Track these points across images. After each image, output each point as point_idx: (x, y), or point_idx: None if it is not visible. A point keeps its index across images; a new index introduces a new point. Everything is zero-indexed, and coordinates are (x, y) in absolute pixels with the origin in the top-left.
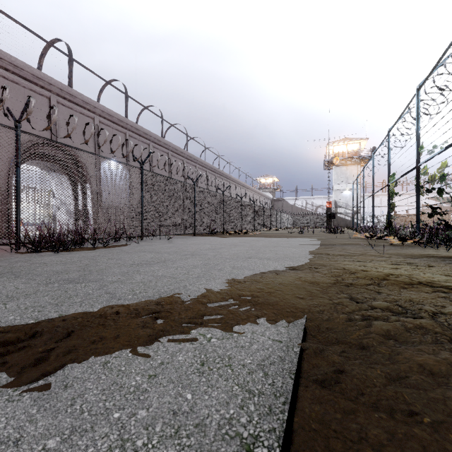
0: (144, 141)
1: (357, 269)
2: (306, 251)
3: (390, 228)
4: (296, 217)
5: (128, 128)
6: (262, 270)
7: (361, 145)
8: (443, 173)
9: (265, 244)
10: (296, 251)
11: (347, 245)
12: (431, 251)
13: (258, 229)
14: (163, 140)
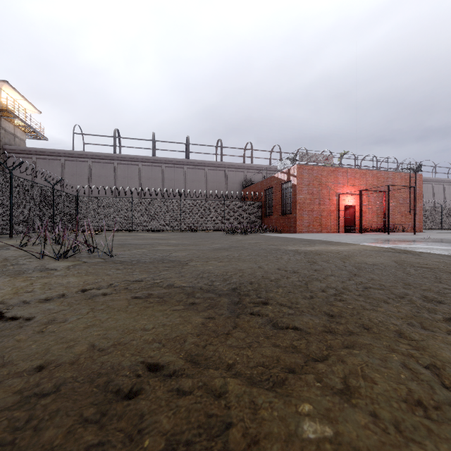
0: None
1: None
2: None
3: None
4: None
5: None
6: None
7: None
8: None
9: None
10: None
11: None
12: None
13: None
14: None
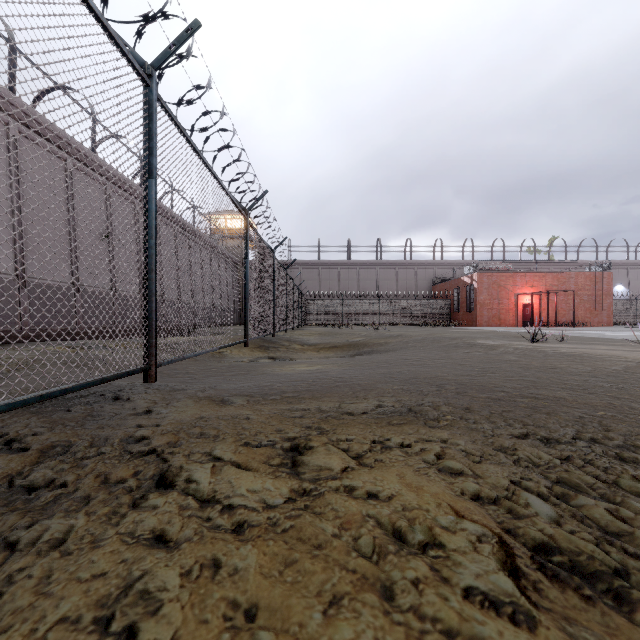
0: None
1: None
2: None
3: None
4: None
5: (628, 265)
6: None
7: None
8: None
9: None
10: None
11: None
12: None
13: None
14: None
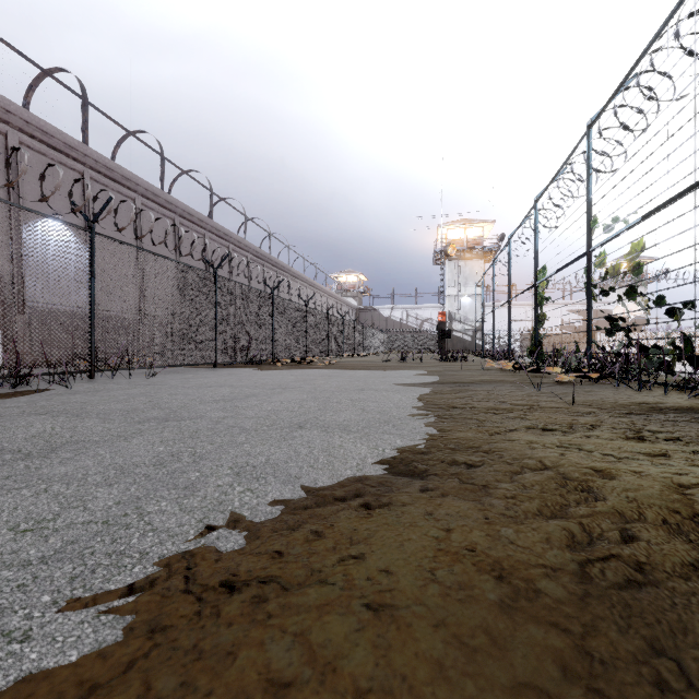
0: (124, 193)
1: (578, 466)
2: (423, 401)
3: (538, 353)
4: (394, 335)
5: (88, 164)
6: (322, 482)
7: (485, 230)
8: (635, 261)
9: (343, 383)
10: (403, 401)
11: (489, 384)
12: (636, 394)
13: (335, 355)
14: (164, 195)
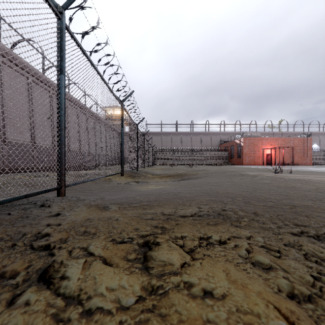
0: None
1: None
2: None
3: None
4: None
5: (319, 134)
6: None
7: None
8: None
9: None
10: None
11: None
12: None
13: None
14: None
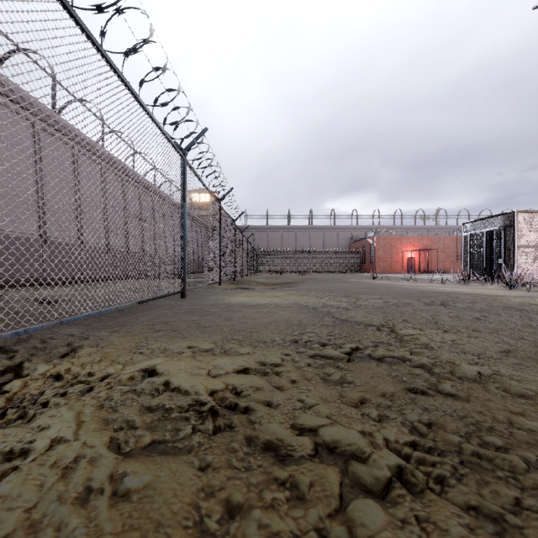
0: None
1: None
2: None
3: None
4: None
5: None
6: None
7: None
8: None
9: None
10: None
11: None
12: None
13: None
14: None
